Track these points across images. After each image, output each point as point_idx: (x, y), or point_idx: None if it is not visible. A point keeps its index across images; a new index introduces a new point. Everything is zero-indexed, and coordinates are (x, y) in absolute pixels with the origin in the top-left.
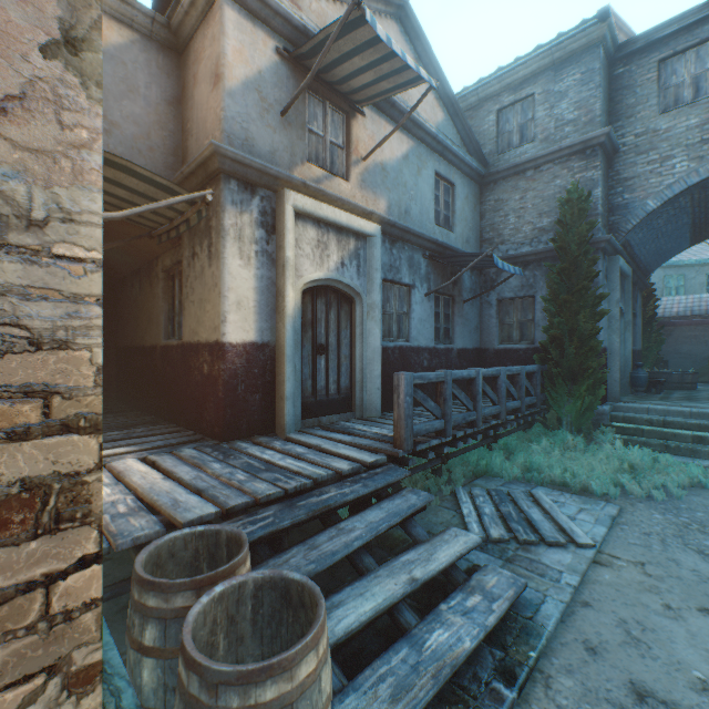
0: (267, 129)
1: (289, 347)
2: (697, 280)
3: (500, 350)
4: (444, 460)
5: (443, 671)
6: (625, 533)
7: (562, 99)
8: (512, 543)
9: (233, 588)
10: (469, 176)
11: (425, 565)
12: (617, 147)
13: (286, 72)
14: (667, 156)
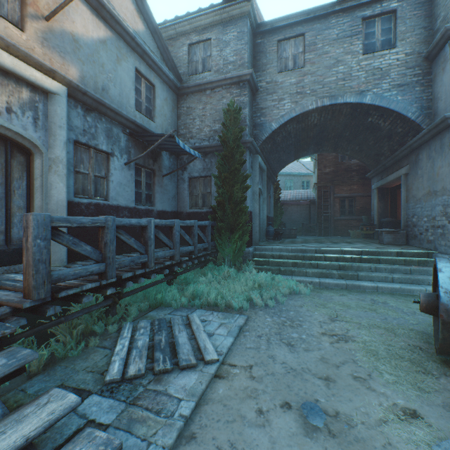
0: None
1: None
2: (298, 183)
3: (190, 213)
4: (116, 299)
5: None
6: (246, 339)
7: (227, 46)
8: (148, 376)
9: None
10: (168, 84)
11: None
12: (257, 87)
13: None
14: (282, 98)
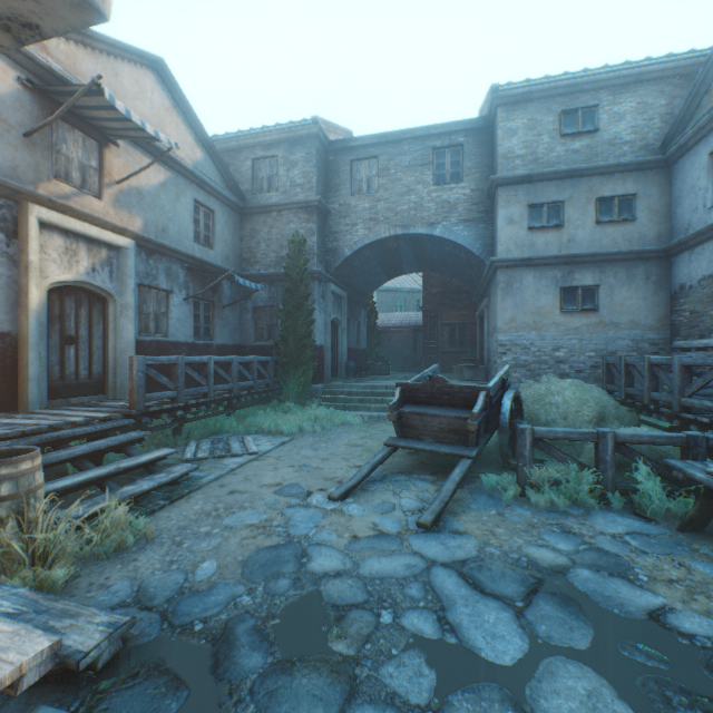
0: (8, 146)
1: (34, 337)
2: (412, 302)
3: (255, 347)
4: (183, 422)
5: (125, 496)
6: (285, 447)
7: (295, 167)
8: (211, 459)
9: None
10: (229, 206)
11: (131, 462)
12: (330, 210)
13: (30, 100)
14: (355, 223)
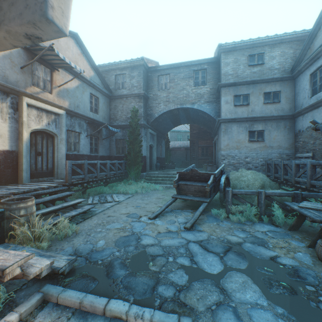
0: (14, 73)
1: (25, 152)
2: (185, 137)
3: (116, 156)
4: (86, 188)
5: (66, 217)
6: (130, 199)
7: (133, 78)
8: (99, 204)
9: (11, 199)
10: (105, 95)
11: (67, 204)
12: (149, 97)
13: (23, 53)
14: (160, 103)
